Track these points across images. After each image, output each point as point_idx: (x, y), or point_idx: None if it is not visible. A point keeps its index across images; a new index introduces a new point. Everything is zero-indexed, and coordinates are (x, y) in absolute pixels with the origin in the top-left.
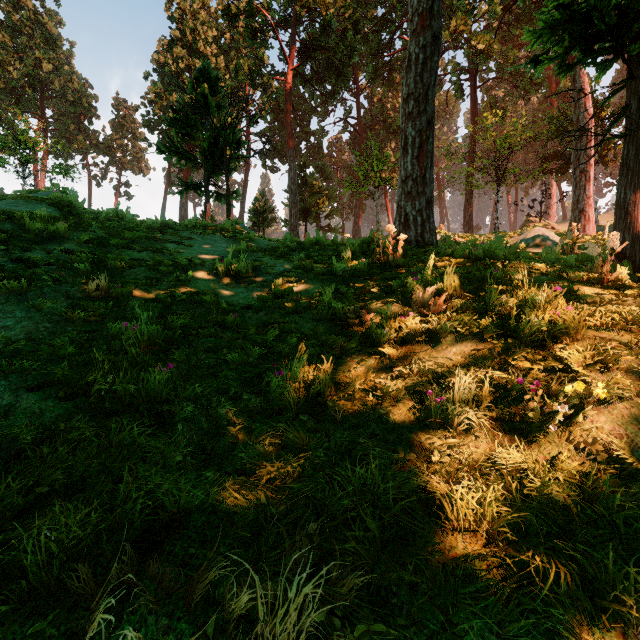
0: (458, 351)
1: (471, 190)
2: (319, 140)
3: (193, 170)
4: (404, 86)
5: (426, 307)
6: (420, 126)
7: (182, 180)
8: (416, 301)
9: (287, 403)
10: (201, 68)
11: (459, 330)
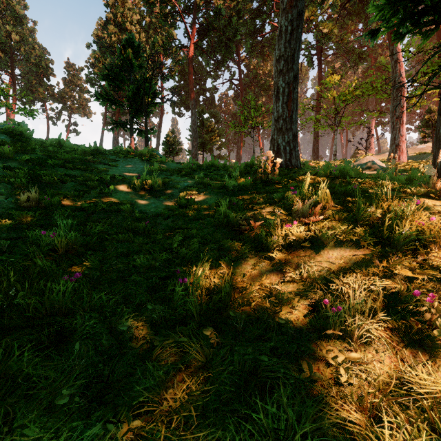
0: (339, 256)
1: (318, 131)
2: (212, 95)
3: (122, 114)
4: (277, 50)
5: (306, 216)
6: (288, 80)
7: (113, 120)
8: (297, 211)
9: (190, 311)
10: (127, 38)
11: (336, 236)
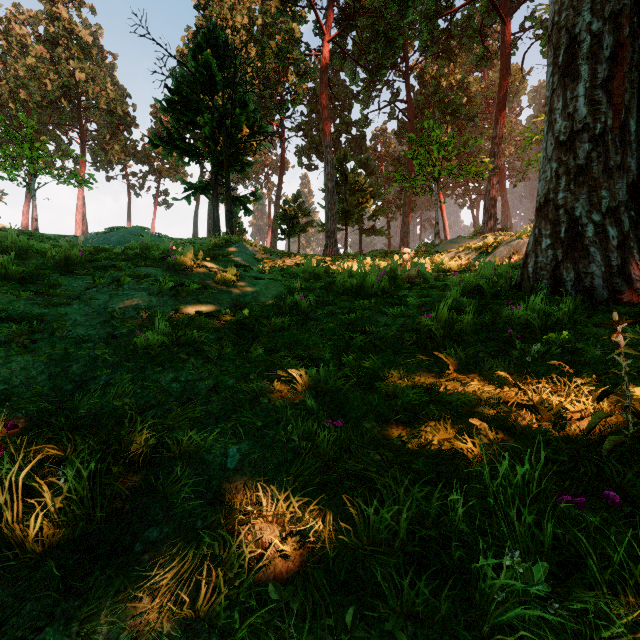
0: None
1: None
2: (362, 131)
3: None
4: None
5: None
6: (616, 3)
7: (187, 182)
8: None
9: None
10: (205, 31)
11: None
